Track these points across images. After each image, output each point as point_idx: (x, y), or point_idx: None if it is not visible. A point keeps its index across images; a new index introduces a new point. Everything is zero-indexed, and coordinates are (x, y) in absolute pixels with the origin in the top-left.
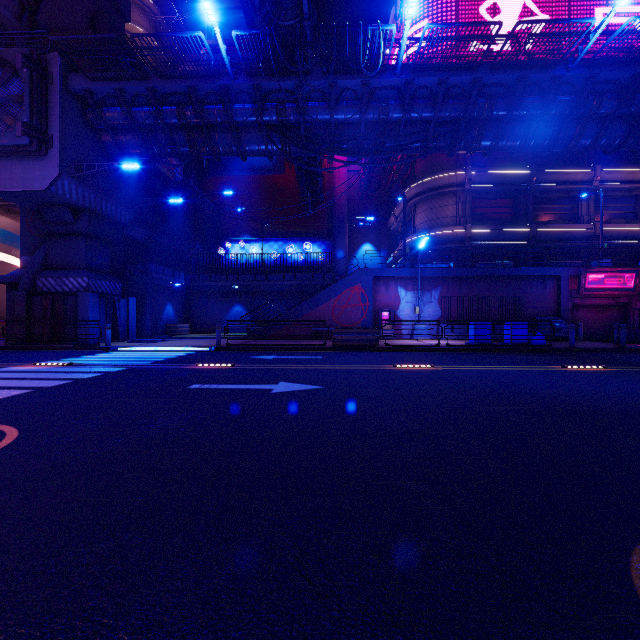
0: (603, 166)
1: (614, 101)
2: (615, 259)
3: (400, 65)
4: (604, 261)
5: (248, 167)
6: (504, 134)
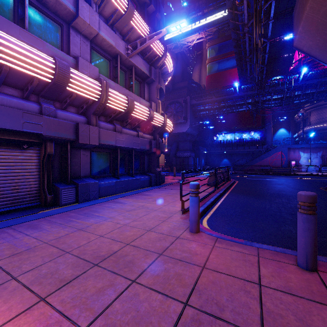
0: None
1: None
2: None
3: (300, 81)
4: None
5: None
6: None
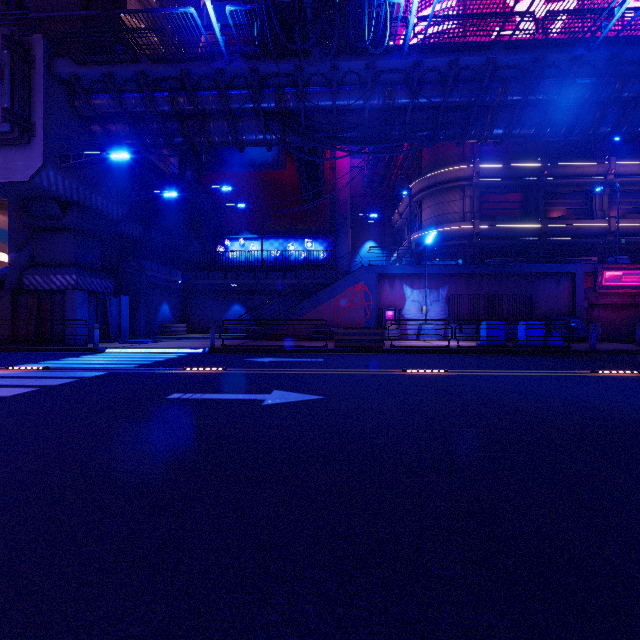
0: (618, 159)
1: (638, 84)
2: (630, 256)
3: (407, 44)
4: (621, 257)
5: (248, 163)
6: (518, 121)
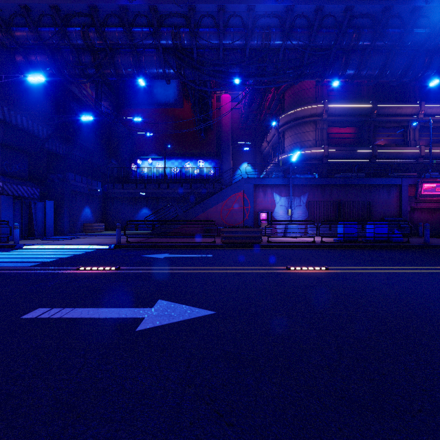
0: (426, 103)
1: None
2: None
3: None
4: (434, 174)
5: (155, 102)
6: (366, 63)
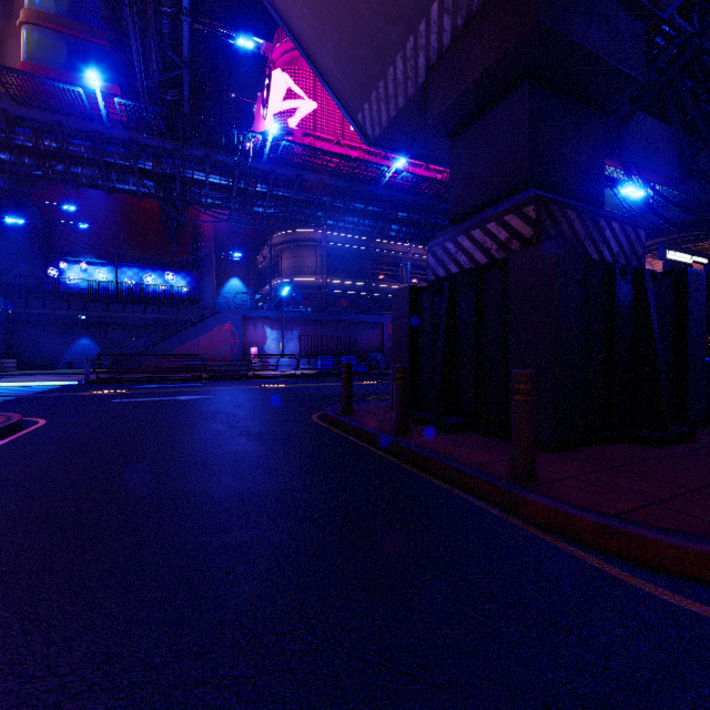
0: (415, 243)
1: (405, 213)
2: None
3: (266, 158)
4: None
5: None
6: (342, 219)
